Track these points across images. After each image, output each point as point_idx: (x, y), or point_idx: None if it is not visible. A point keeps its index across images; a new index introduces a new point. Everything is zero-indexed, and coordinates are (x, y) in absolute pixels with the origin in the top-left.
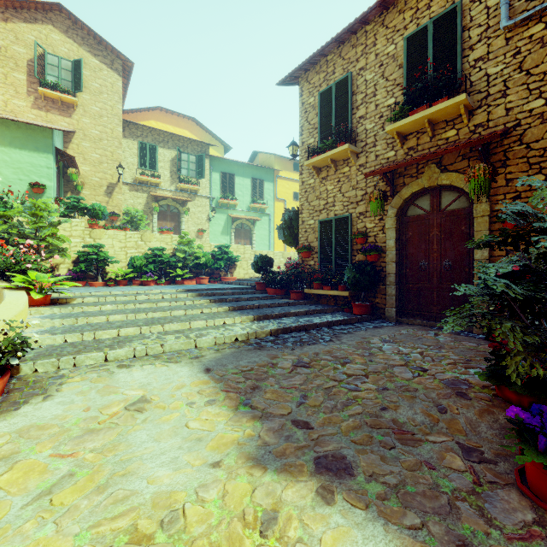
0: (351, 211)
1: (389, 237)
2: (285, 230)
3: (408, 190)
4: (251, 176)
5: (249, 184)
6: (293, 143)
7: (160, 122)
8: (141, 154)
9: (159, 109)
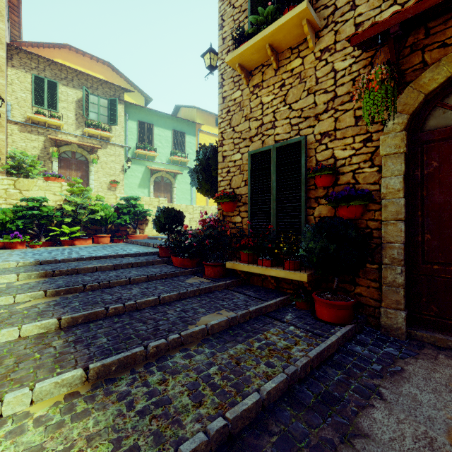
0: (305, 132)
1: (389, 171)
2: (199, 173)
3: (440, 71)
4: (172, 128)
5: (170, 136)
6: (210, 47)
7: (68, 62)
8: (36, 89)
9: (67, 48)
